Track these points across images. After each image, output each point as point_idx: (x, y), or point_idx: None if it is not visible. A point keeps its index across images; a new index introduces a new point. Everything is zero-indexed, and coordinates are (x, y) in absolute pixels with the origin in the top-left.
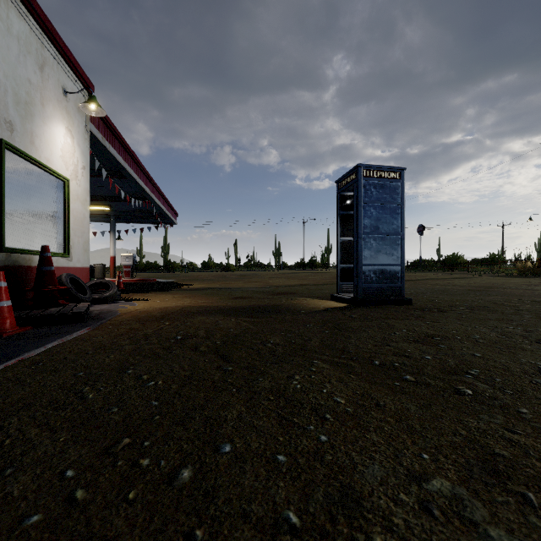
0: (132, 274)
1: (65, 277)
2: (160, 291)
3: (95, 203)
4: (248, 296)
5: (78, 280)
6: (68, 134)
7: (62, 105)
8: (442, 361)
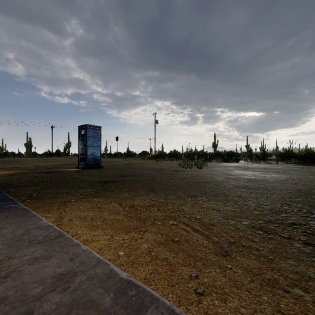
0: None
1: None
2: None
3: None
4: (36, 169)
5: None
6: None
7: None
8: (101, 174)
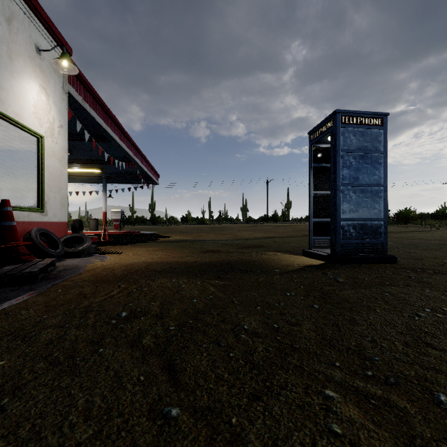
0: (120, 227)
1: (35, 232)
2: (138, 243)
3: (88, 166)
4: (218, 249)
5: (50, 234)
6: (43, 92)
7: (35, 62)
8: None
